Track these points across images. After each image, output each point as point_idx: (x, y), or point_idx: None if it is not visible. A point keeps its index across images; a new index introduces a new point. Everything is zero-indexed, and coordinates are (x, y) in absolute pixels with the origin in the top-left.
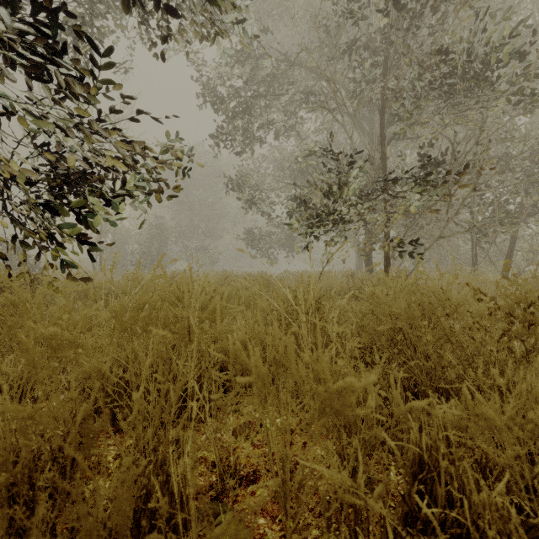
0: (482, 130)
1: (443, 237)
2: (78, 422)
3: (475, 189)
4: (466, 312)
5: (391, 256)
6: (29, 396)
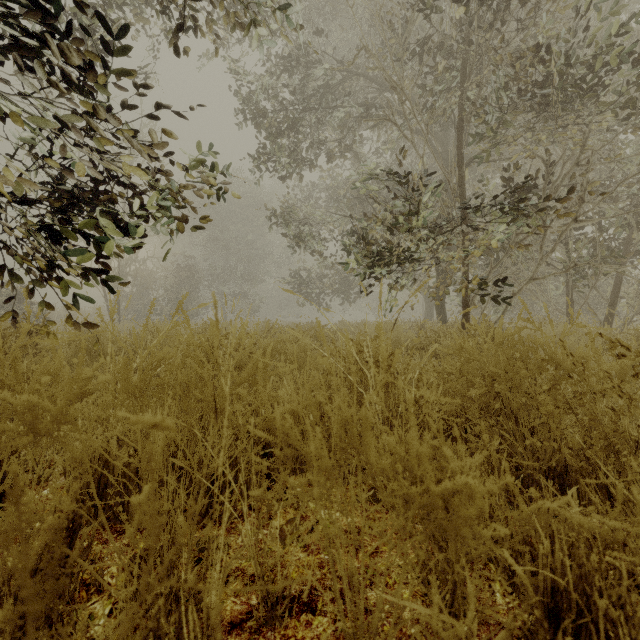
0: (584, 148)
1: (536, 279)
2: (35, 553)
3: (576, 220)
4: (589, 371)
5: (470, 302)
6: (0, 488)
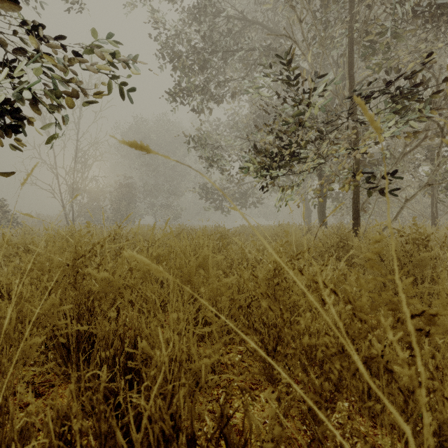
0: None
1: (432, 185)
2: None
3: None
4: None
5: (360, 208)
6: None
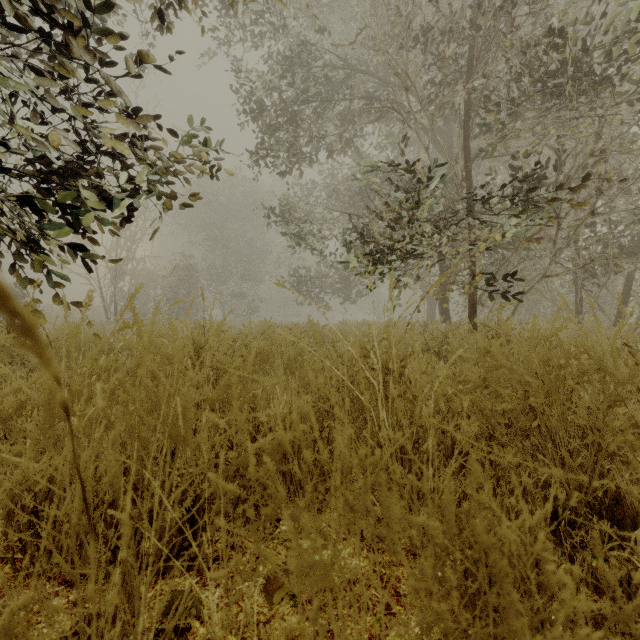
0: (599, 138)
1: (548, 277)
2: None
3: (593, 213)
4: None
5: (478, 301)
6: None
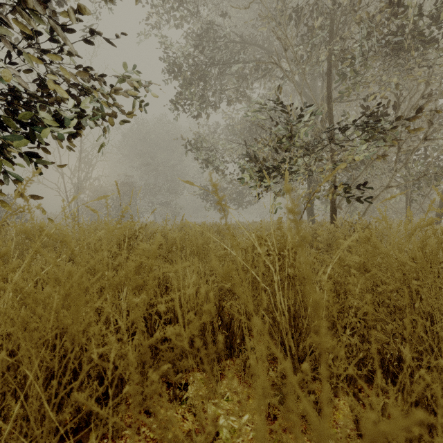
0: (428, 84)
1: (391, 187)
2: None
3: (426, 139)
4: None
5: (337, 206)
6: None
